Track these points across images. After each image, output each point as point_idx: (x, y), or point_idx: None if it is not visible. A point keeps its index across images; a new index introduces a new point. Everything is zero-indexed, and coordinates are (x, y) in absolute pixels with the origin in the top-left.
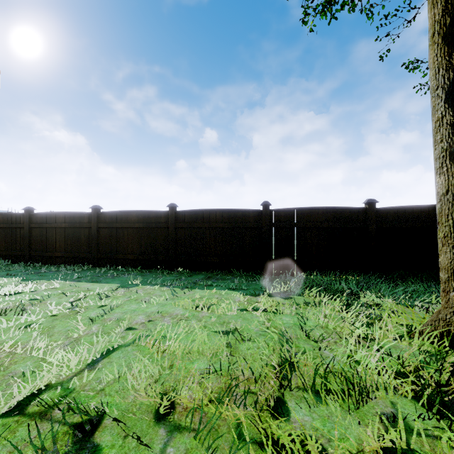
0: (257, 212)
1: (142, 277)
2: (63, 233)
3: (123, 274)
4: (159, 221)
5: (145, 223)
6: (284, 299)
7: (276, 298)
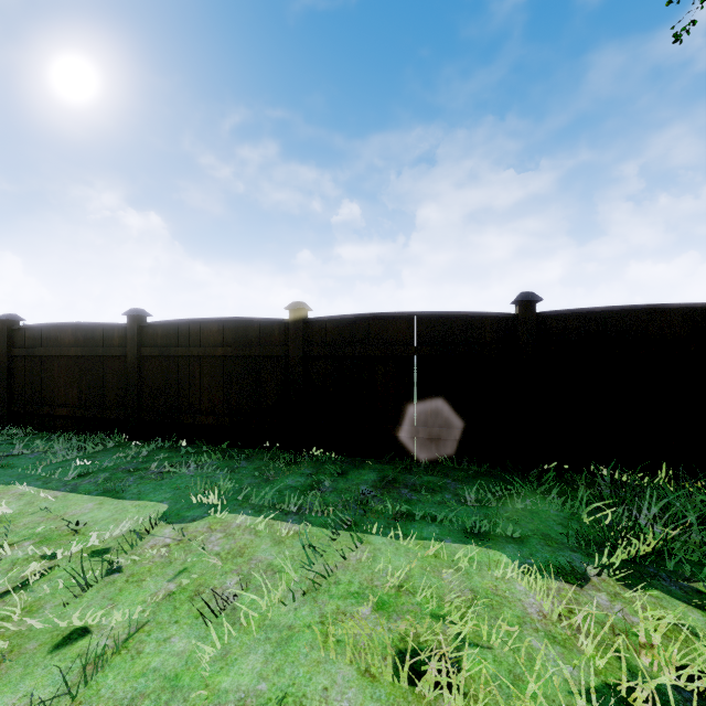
0: (503, 319)
1: (227, 474)
2: (72, 366)
3: (185, 466)
4: (269, 342)
5: (237, 347)
6: (696, 610)
7: (659, 598)
